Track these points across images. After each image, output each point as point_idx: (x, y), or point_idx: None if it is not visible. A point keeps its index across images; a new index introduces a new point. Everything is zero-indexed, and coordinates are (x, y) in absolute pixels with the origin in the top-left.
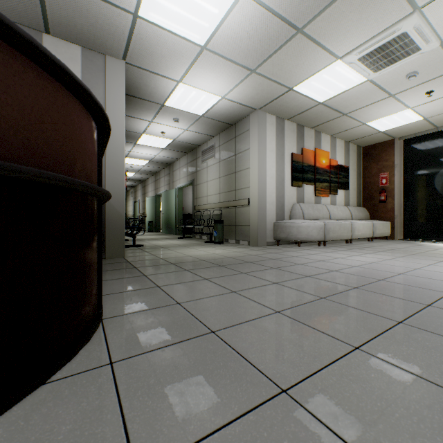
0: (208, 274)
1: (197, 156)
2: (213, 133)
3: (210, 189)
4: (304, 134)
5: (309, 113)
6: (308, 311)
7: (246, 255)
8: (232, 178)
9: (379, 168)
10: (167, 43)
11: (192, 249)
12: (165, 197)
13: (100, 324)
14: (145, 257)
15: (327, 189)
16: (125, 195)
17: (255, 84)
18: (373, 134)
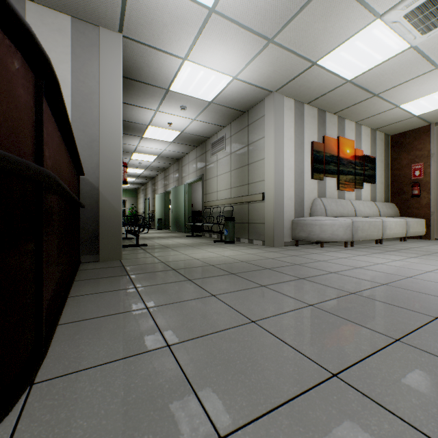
0: (216, 287)
1: (207, 149)
2: (223, 123)
3: (220, 184)
4: (325, 120)
5: (333, 95)
6: (388, 374)
7: (262, 258)
8: (244, 171)
9: (411, 158)
10: (169, 5)
11: (199, 250)
12: (174, 194)
13: (21, 401)
14: (144, 260)
15: (352, 182)
16: (136, 193)
17: (272, 58)
18: (406, 119)
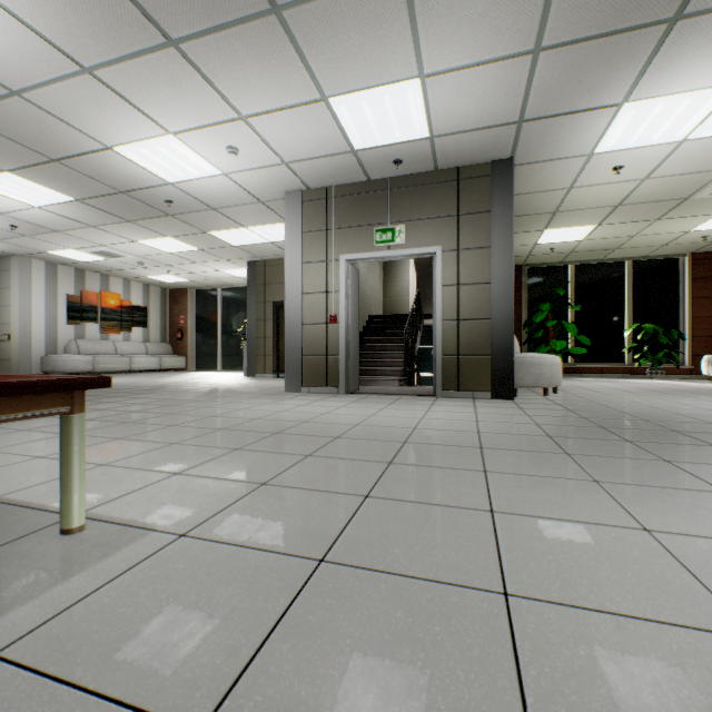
0: None
1: None
2: None
3: None
4: (86, 277)
5: (82, 265)
6: None
7: None
8: None
9: (180, 310)
10: None
11: None
12: None
13: None
14: None
15: (118, 327)
16: None
17: (5, 245)
18: (165, 283)
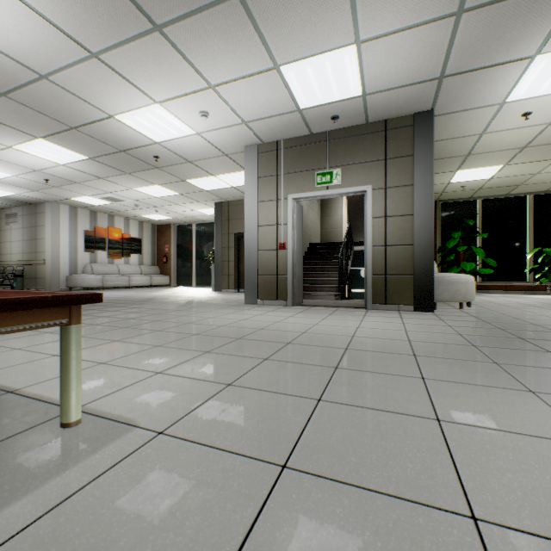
0: None
1: (1, 217)
2: (17, 205)
3: (15, 248)
4: (98, 217)
5: (95, 208)
6: None
7: None
8: (34, 243)
9: (165, 241)
10: None
11: None
12: None
13: None
14: None
15: (121, 254)
16: None
17: (41, 194)
18: (154, 220)
